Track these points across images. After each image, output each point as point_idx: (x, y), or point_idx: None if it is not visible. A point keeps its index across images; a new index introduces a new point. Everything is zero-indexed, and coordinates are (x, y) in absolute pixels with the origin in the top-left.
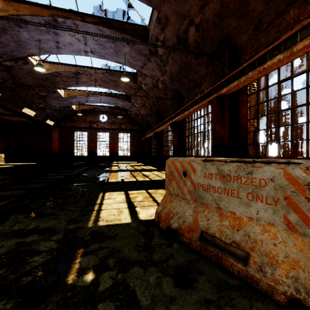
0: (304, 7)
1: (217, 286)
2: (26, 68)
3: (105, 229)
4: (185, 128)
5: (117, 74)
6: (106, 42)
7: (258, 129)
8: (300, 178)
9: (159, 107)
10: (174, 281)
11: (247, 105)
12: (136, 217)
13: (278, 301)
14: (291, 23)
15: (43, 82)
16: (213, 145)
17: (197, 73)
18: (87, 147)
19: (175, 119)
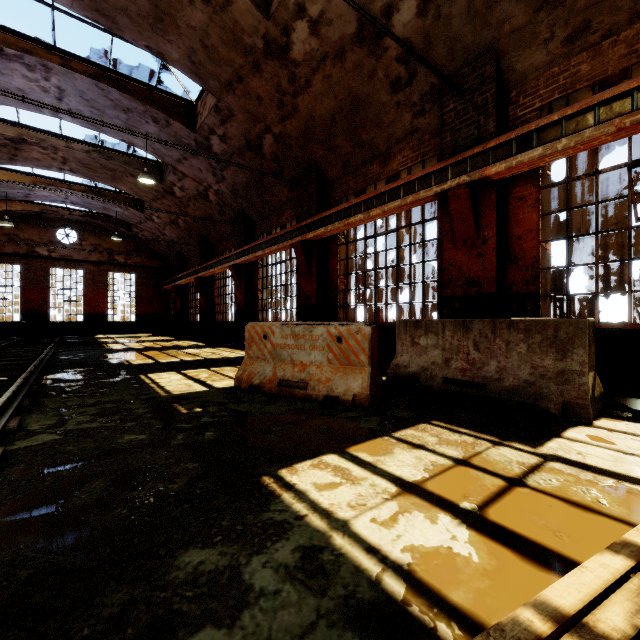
0: (384, 167)
1: (289, 402)
2: None
3: (185, 395)
4: (257, 276)
5: (120, 159)
6: (110, 107)
7: (348, 289)
8: (333, 333)
9: (207, 232)
10: (261, 404)
11: (337, 258)
12: (213, 387)
13: (320, 401)
14: (374, 179)
15: None
16: (298, 305)
17: (277, 195)
18: (22, 301)
19: (240, 260)
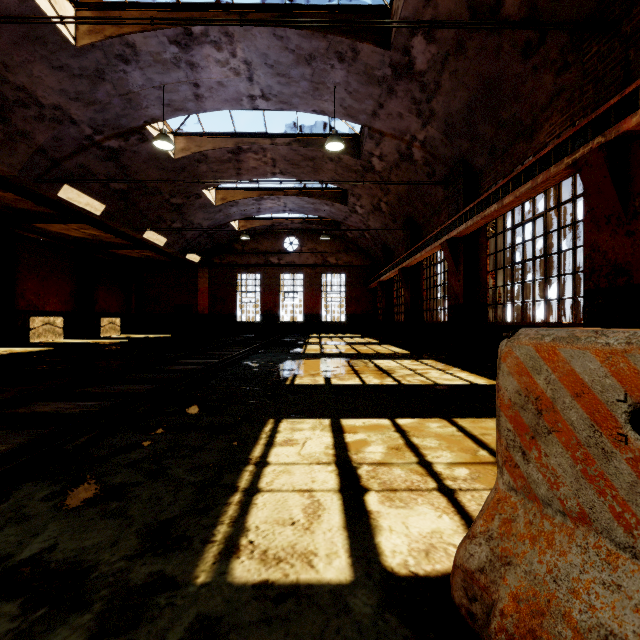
0: None
1: None
2: (145, 149)
3: (247, 619)
4: (485, 252)
5: (318, 143)
6: (293, 65)
7: None
8: None
9: (412, 209)
10: None
11: None
12: (371, 552)
13: None
14: None
15: (177, 177)
16: (585, 290)
17: (526, 99)
18: (261, 304)
19: (458, 230)
